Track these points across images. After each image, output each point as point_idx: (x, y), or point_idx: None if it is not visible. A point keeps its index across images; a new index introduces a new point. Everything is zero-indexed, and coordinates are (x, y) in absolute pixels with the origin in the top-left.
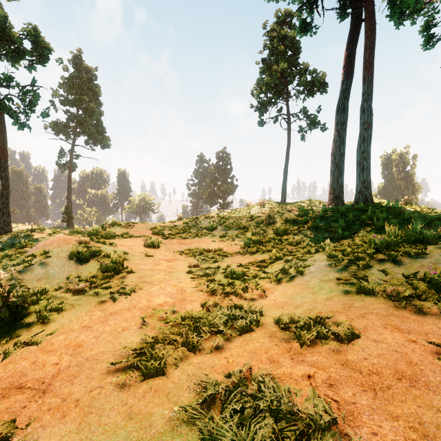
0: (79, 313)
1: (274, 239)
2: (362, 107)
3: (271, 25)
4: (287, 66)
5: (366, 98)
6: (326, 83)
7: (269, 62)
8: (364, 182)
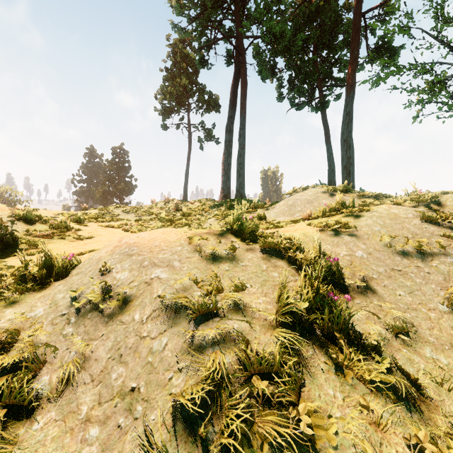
0: (59, 244)
1: (182, 218)
2: (239, 133)
3: (174, 39)
4: (189, 82)
5: (242, 128)
6: (219, 105)
7: (172, 72)
8: (241, 184)
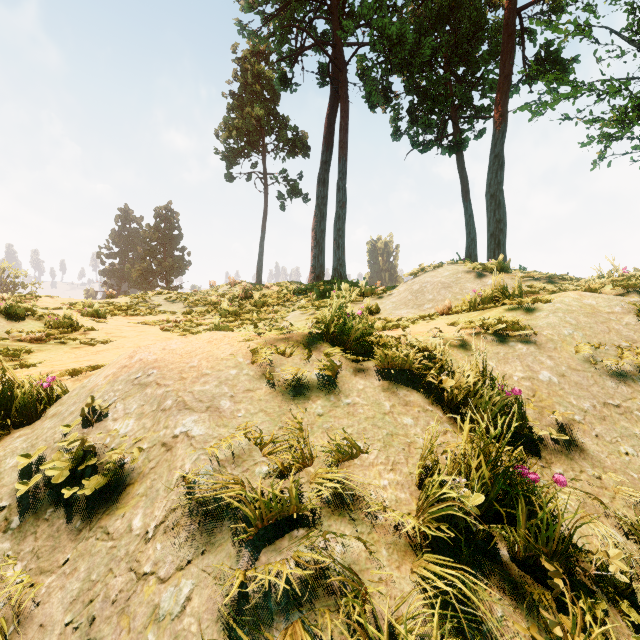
0: (56, 353)
1: (253, 310)
2: (338, 185)
3: (243, 51)
4: (264, 113)
5: (342, 177)
6: (308, 146)
7: (241, 99)
8: (340, 259)
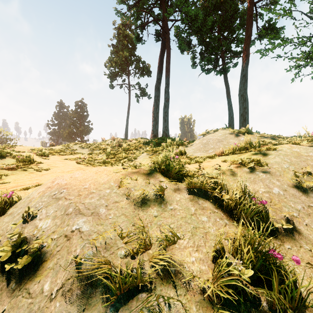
0: (20, 175)
1: (123, 152)
2: (165, 90)
3: (118, 24)
4: (128, 54)
5: (167, 86)
6: (150, 71)
7: (117, 48)
8: (166, 127)
